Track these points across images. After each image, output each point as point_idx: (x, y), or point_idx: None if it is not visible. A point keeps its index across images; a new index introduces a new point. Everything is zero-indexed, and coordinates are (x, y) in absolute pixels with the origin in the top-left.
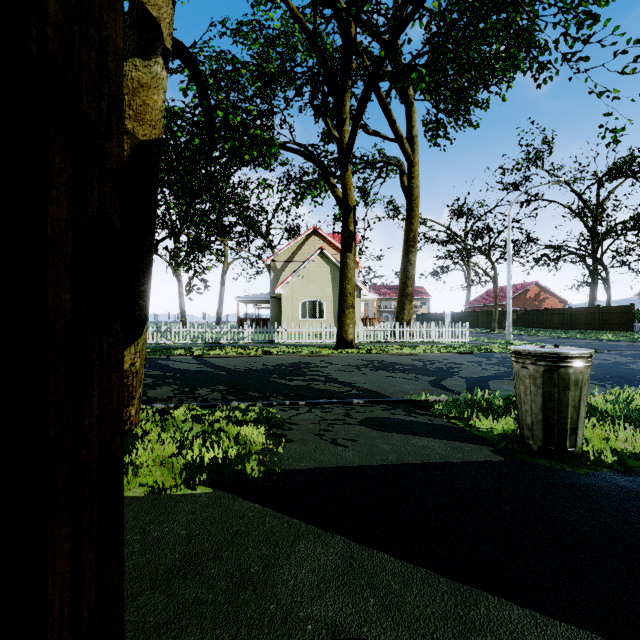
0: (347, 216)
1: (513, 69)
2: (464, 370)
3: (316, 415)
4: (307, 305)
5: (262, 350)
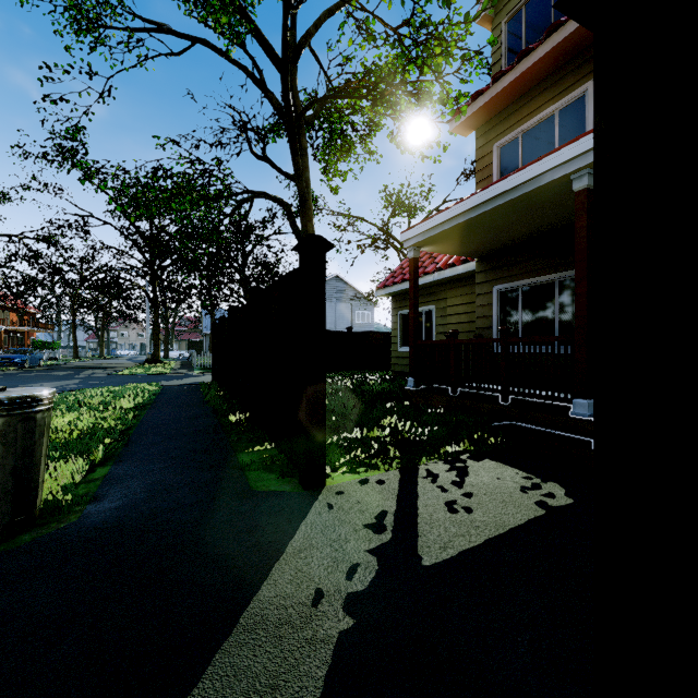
0: None
1: None
2: None
3: None
4: None
5: None
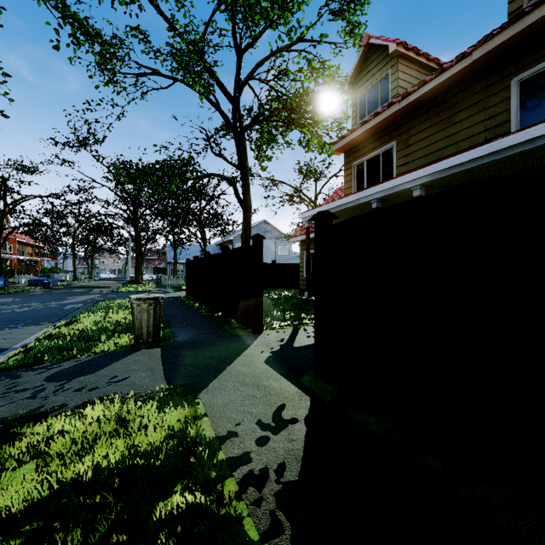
0: None
1: None
2: None
3: (1, 406)
4: None
5: None
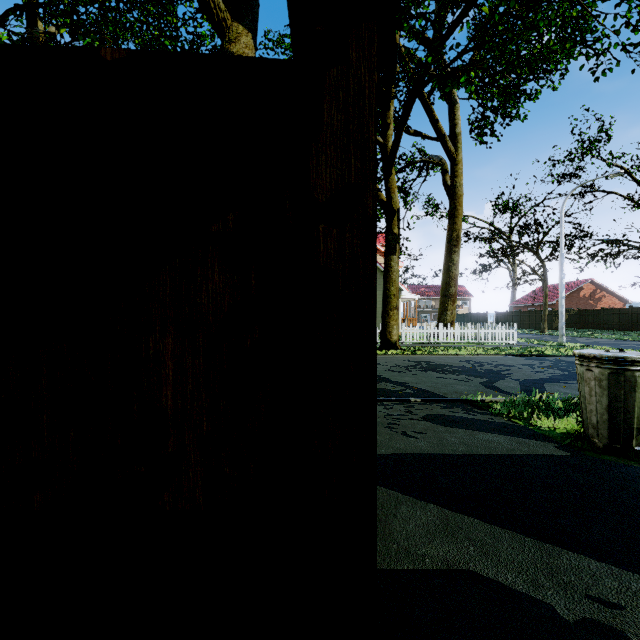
0: (391, 219)
1: (566, 59)
2: (516, 372)
3: (380, 411)
4: None
5: None
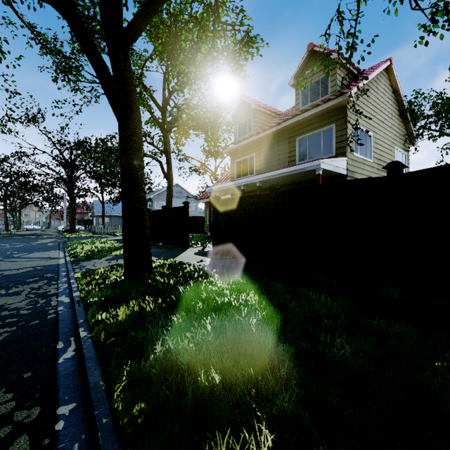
0: None
1: None
2: None
3: (102, 264)
4: None
5: None
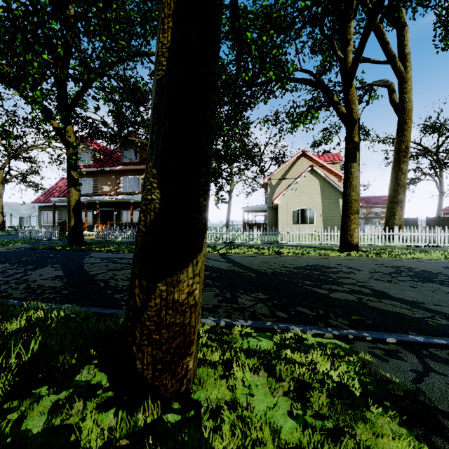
0: (351, 129)
1: None
2: None
3: None
4: (299, 212)
5: (273, 250)
